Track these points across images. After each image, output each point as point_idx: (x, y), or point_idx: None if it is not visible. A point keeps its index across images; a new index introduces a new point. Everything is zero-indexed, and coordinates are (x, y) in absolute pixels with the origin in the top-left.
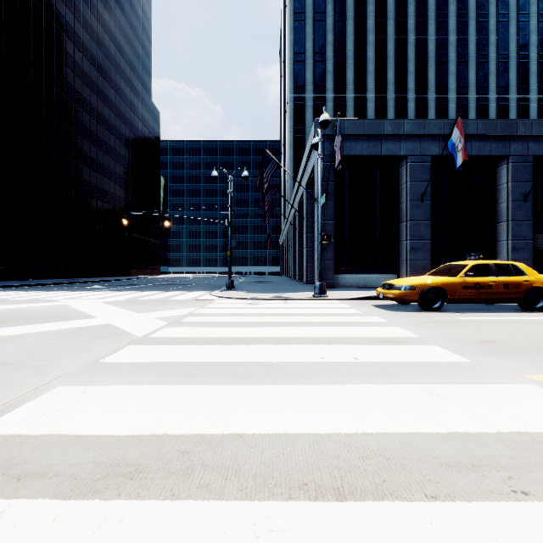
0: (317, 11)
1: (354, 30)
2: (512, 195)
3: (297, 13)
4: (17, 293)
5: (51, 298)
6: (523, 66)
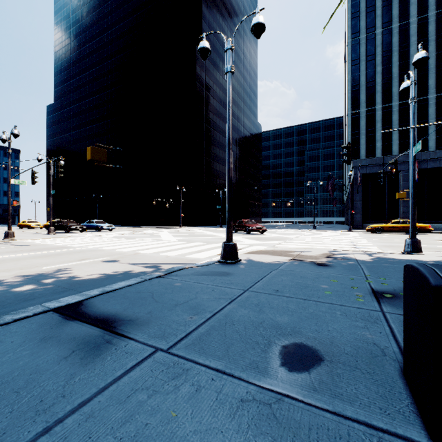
0: (369, 55)
1: (398, 58)
2: None
3: (353, 61)
4: None
5: None
6: None
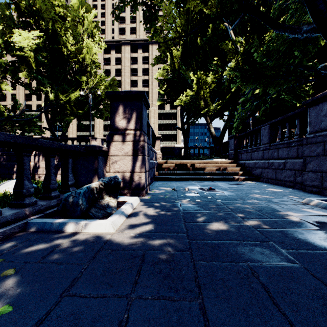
0: None
1: None
2: None
3: None
4: None
5: None
6: None
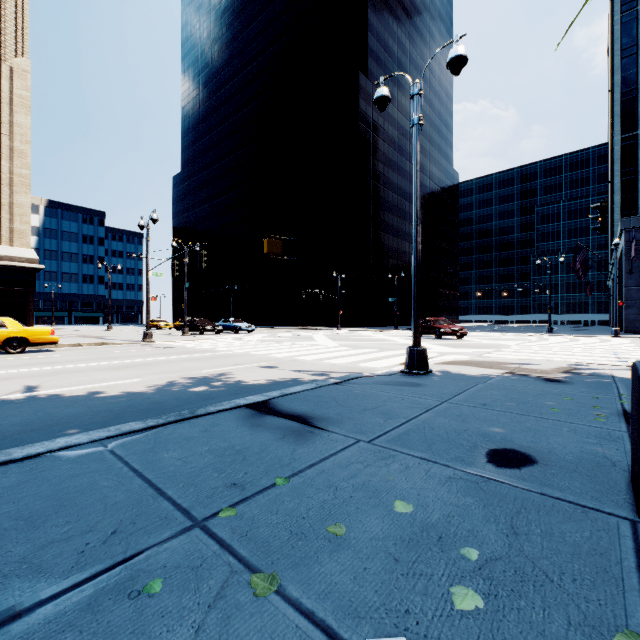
0: None
1: None
2: None
3: (625, 50)
4: None
5: None
6: None
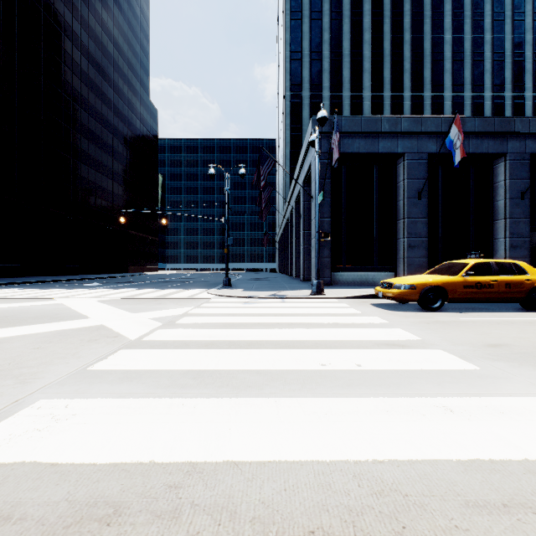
0: (314, 10)
1: (350, 28)
2: (509, 193)
3: (294, 12)
4: (13, 291)
5: (46, 296)
6: (518, 64)
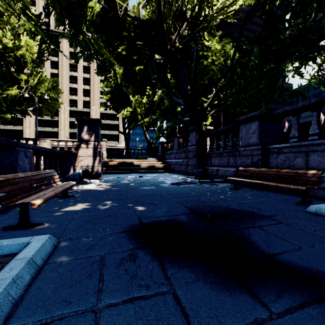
0: None
1: None
2: None
3: None
4: None
5: None
6: None
